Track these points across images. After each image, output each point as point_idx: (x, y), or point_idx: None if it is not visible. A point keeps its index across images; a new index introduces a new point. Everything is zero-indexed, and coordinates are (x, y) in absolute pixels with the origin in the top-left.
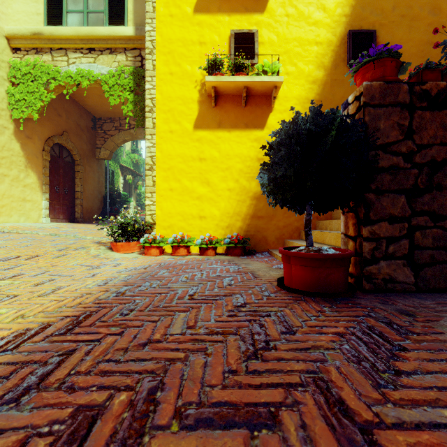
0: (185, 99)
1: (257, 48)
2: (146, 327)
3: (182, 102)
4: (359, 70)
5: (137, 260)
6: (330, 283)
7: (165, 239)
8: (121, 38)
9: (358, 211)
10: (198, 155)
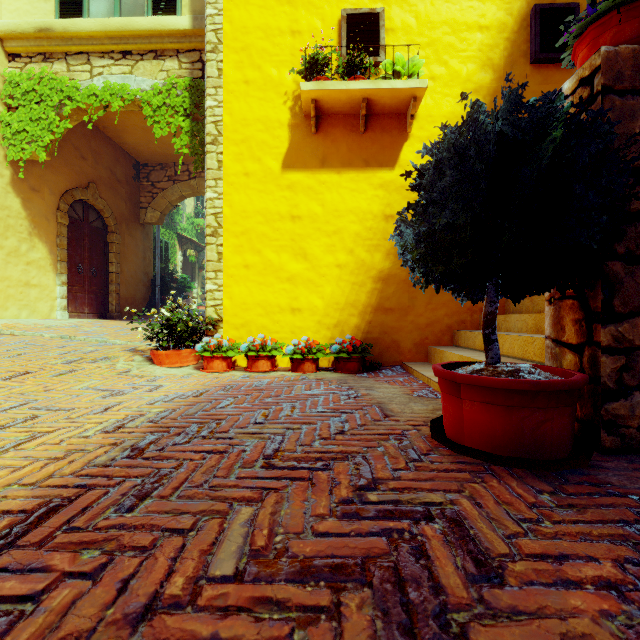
0: (268, 122)
1: (383, 38)
2: (159, 552)
3: (264, 127)
4: (586, 31)
5: (188, 380)
6: (543, 440)
7: (236, 346)
8: (171, 33)
9: (588, 296)
10: (288, 211)
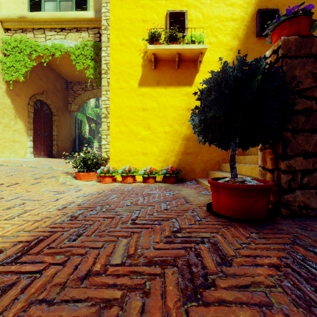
0: (132, 64)
1: (187, 24)
2: (89, 256)
3: (130, 66)
4: (276, 28)
5: (94, 187)
6: (254, 211)
7: (116, 170)
8: (84, 19)
9: (276, 147)
10: (141, 106)
